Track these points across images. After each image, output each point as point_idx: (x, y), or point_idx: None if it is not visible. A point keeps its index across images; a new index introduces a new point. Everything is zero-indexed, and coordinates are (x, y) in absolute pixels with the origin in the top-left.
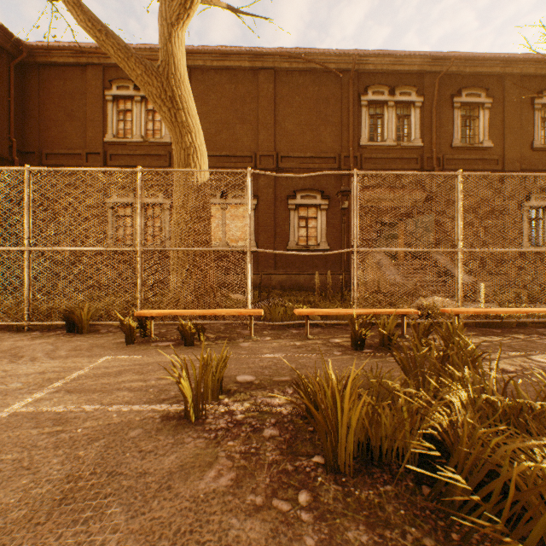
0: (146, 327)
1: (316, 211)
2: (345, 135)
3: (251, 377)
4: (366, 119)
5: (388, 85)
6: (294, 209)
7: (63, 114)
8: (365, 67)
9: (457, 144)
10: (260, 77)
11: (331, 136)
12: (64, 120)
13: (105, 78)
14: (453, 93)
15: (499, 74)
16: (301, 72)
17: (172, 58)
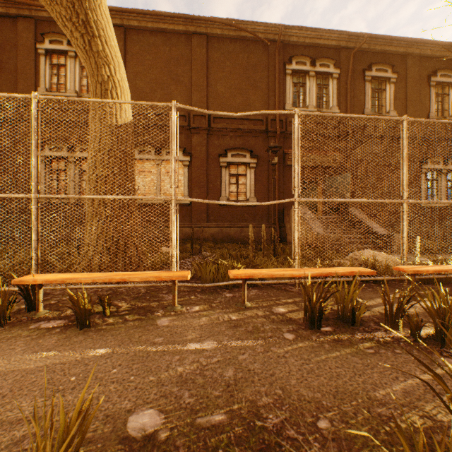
0: (33, 297)
1: (245, 168)
2: (271, 100)
3: (155, 417)
4: (290, 86)
5: (310, 57)
6: (225, 166)
7: None
8: (290, 39)
9: (368, 113)
10: (193, 41)
11: (259, 101)
12: None
13: (37, 32)
14: (365, 68)
15: (402, 54)
16: (232, 39)
17: None
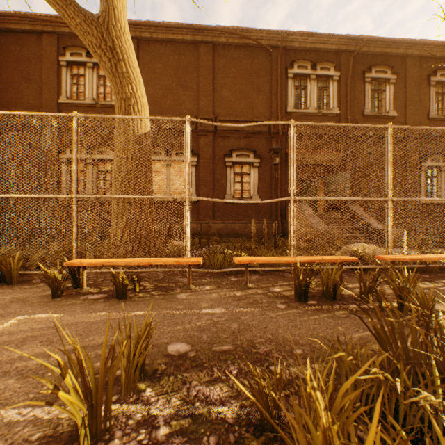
0: (78, 277)
1: (249, 168)
2: (274, 102)
3: (185, 346)
4: (292, 89)
5: (311, 61)
6: (230, 166)
7: (20, 77)
8: (291, 45)
9: (368, 113)
10: (201, 49)
11: (262, 104)
12: (21, 82)
13: (59, 46)
14: (364, 69)
15: (402, 55)
16: (236, 46)
17: (112, 9)
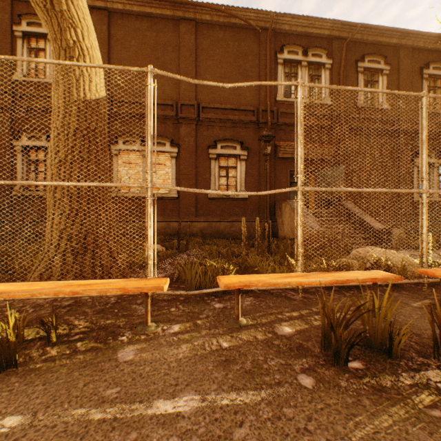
0: None
1: (235, 161)
2: (262, 90)
3: None
4: (282, 76)
5: (302, 46)
6: (215, 158)
7: None
8: (281, 27)
9: (361, 105)
10: (181, 27)
11: (250, 91)
12: None
13: (14, 13)
14: (357, 59)
15: (395, 45)
16: (222, 26)
17: None
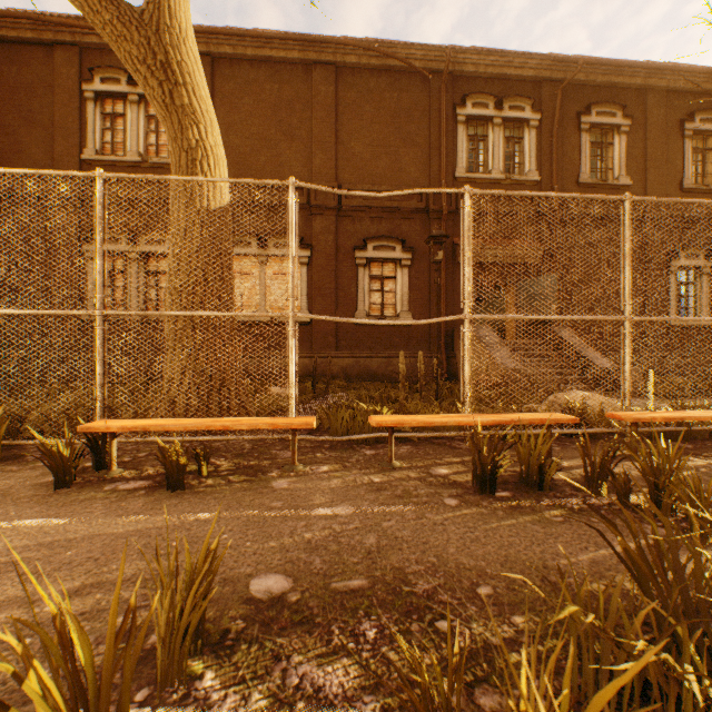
0: (103, 451)
1: (394, 268)
2: (434, 162)
3: (282, 581)
4: (464, 140)
5: (494, 95)
6: (364, 265)
7: (17, 116)
8: (463, 68)
9: (586, 180)
10: (315, 75)
11: (416, 164)
12: (18, 125)
13: (83, 66)
14: (580, 110)
15: (640, 87)
16: (374, 70)
17: None
